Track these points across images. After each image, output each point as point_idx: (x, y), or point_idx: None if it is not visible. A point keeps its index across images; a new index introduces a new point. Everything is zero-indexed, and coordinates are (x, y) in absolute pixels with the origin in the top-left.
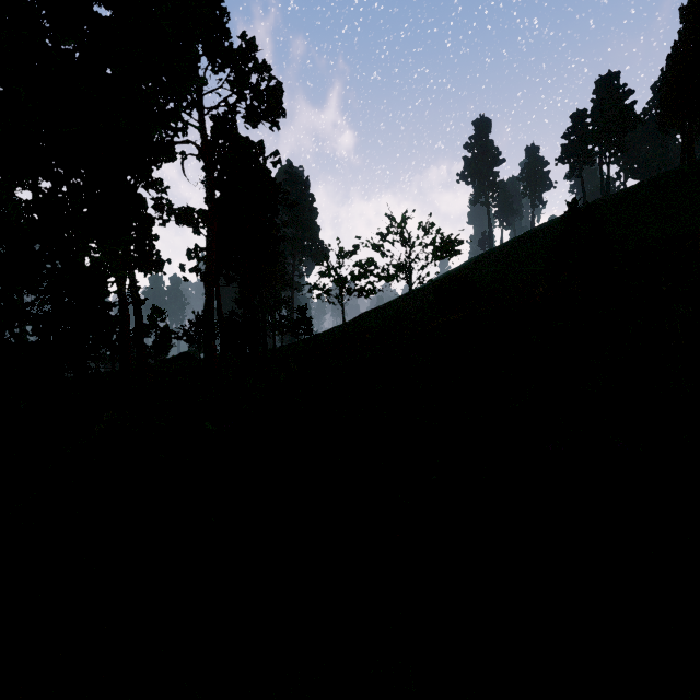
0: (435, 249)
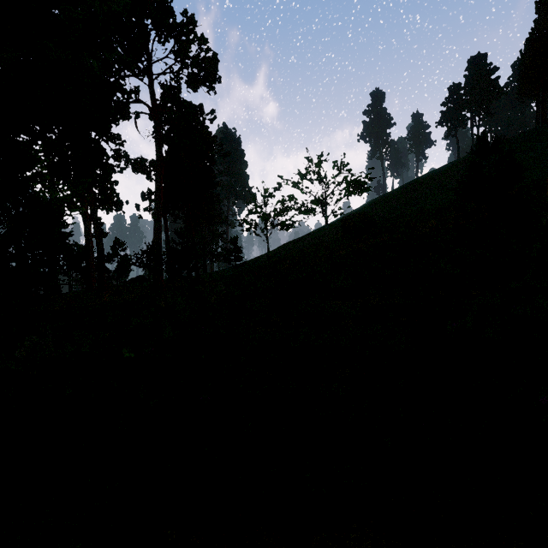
0: (348, 186)
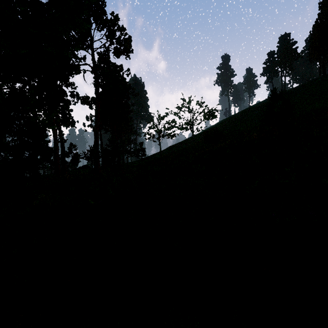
0: (205, 114)
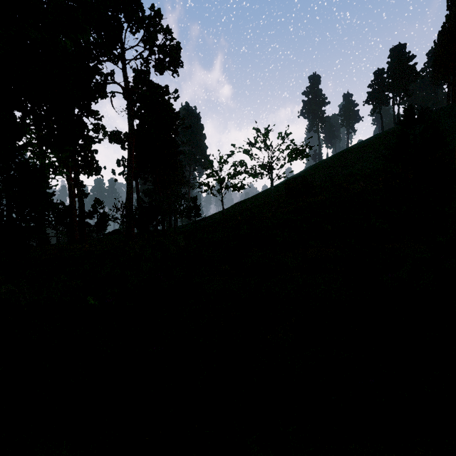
0: (291, 153)
